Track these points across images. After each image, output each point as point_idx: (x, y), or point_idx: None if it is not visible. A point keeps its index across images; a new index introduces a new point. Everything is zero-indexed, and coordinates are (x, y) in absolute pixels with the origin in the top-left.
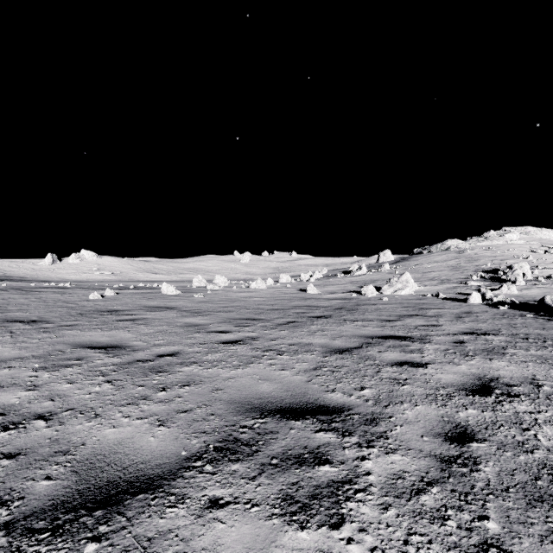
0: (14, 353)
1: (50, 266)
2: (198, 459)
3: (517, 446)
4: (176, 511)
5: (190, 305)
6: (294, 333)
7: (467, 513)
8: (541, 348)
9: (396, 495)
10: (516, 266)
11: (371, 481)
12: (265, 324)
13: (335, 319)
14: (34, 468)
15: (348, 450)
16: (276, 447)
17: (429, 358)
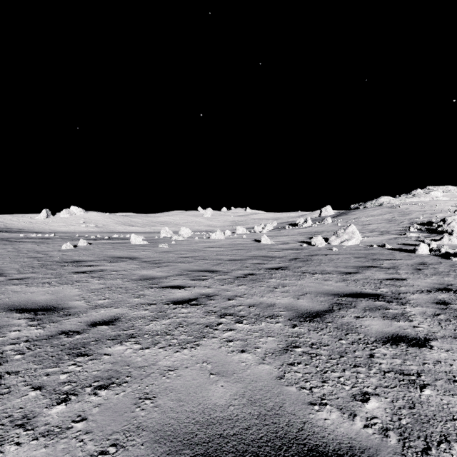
0: None
1: (45, 220)
2: None
3: None
4: None
5: (152, 255)
6: (253, 288)
7: None
8: None
9: None
10: (449, 219)
11: None
12: (222, 277)
13: (293, 271)
14: None
15: None
16: None
17: (424, 329)
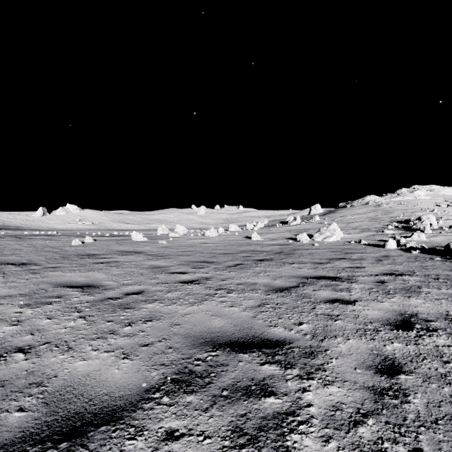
0: (4, 292)
1: (41, 217)
2: (156, 390)
3: (440, 378)
4: (135, 443)
5: (155, 250)
6: (241, 274)
7: (402, 446)
8: (450, 287)
9: (335, 427)
10: (424, 217)
11: (313, 413)
12: (217, 266)
13: (275, 262)
14: (9, 400)
15: (291, 382)
16: (226, 379)
17: (357, 296)
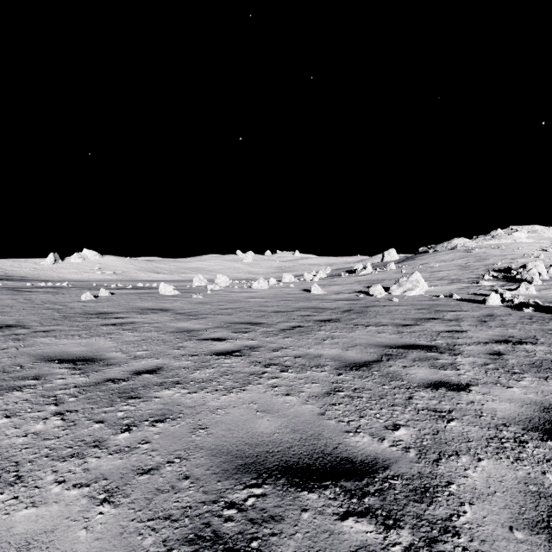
0: None
1: (52, 266)
2: None
3: None
4: None
5: (187, 307)
6: (299, 340)
7: None
8: None
9: None
10: (530, 265)
11: None
12: (267, 329)
13: (345, 323)
14: None
15: None
16: None
17: (468, 376)
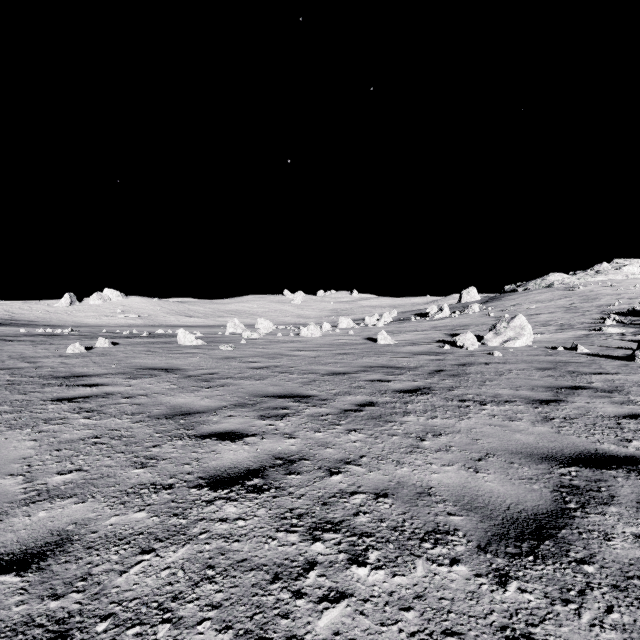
0: None
1: (67, 308)
2: None
3: None
4: None
5: (205, 364)
6: (377, 440)
7: None
8: None
9: None
10: None
11: None
12: (318, 411)
13: (443, 396)
14: None
15: None
16: None
17: None
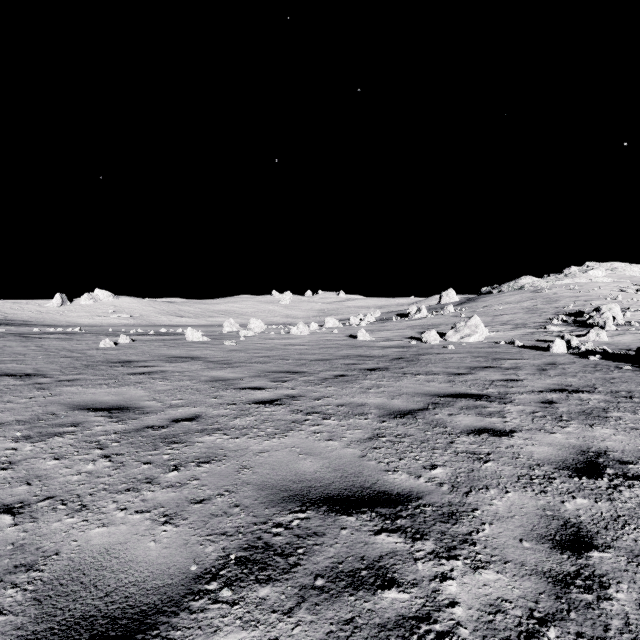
0: None
1: (59, 308)
2: (212, 578)
3: None
4: None
5: (219, 354)
6: (343, 389)
7: None
8: None
9: None
10: (604, 308)
11: (459, 617)
12: (308, 378)
13: (393, 372)
14: None
15: (422, 563)
16: (321, 558)
17: (514, 423)
